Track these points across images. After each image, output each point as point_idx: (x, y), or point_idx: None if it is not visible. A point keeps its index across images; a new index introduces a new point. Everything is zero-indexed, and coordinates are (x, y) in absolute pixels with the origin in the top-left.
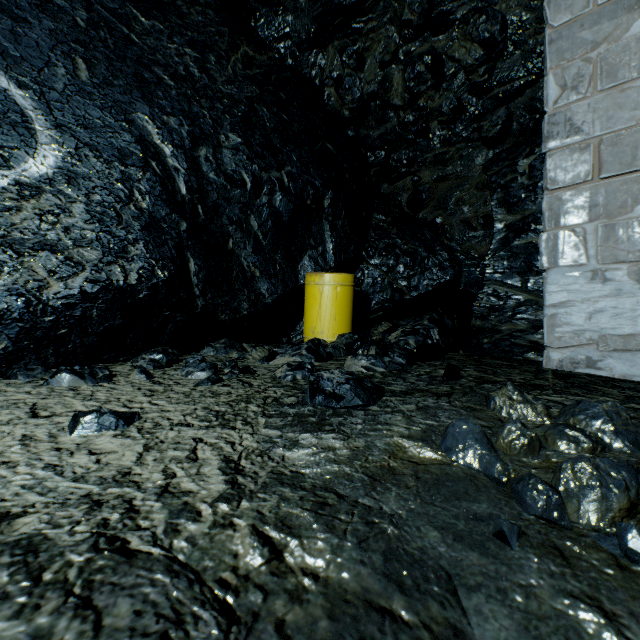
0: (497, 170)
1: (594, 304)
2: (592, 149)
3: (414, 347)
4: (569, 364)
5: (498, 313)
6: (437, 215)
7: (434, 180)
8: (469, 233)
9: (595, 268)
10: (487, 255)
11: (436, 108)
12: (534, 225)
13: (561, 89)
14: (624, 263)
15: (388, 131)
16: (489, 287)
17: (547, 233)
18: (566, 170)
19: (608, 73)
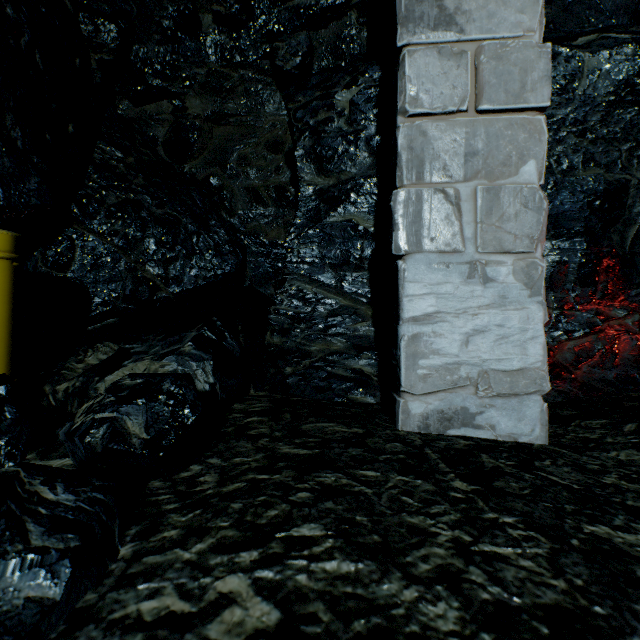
0: (305, 102)
1: (474, 319)
2: (468, 59)
3: (142, 442)
4: (438, 422)
5: (305, 325)
6: (212, 173)
7: (208, 117)
8: (257, 208)
9: (474, 259)
10: (290, 234)
11: None
12: (355, 195)
13: None
14: (509, 254)
15: None
16: (292, 284)
17: (407, 189)
18: (435, 84)
19: None
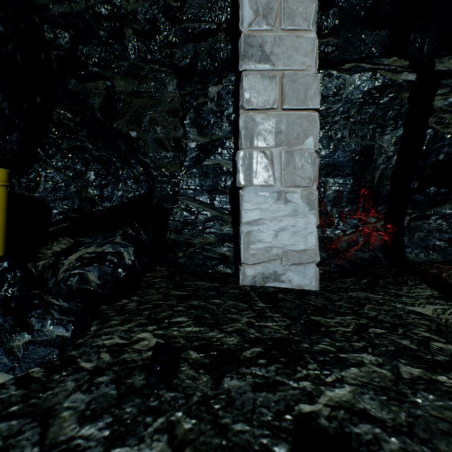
0: (191, 91)
1: (280, 223)
2: (277, 80)
3: (97, 285)
4: (261, 279)
5: (191, 227)
6: (132, 129)
7: (129, 93)
8: (162, 152)
9: (280, 190)
10: (182, 171)
11: (131, 11)
12: (221, 149)
13: (255, 14)
14: (299, 187)
15: (74, 12)
16: (183, 202)
17: (244, 151)
18: (259, 93)
19: (289, 15)
